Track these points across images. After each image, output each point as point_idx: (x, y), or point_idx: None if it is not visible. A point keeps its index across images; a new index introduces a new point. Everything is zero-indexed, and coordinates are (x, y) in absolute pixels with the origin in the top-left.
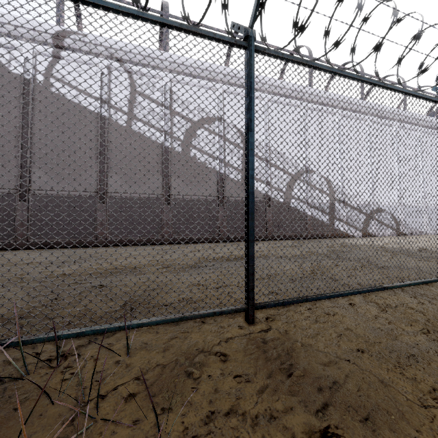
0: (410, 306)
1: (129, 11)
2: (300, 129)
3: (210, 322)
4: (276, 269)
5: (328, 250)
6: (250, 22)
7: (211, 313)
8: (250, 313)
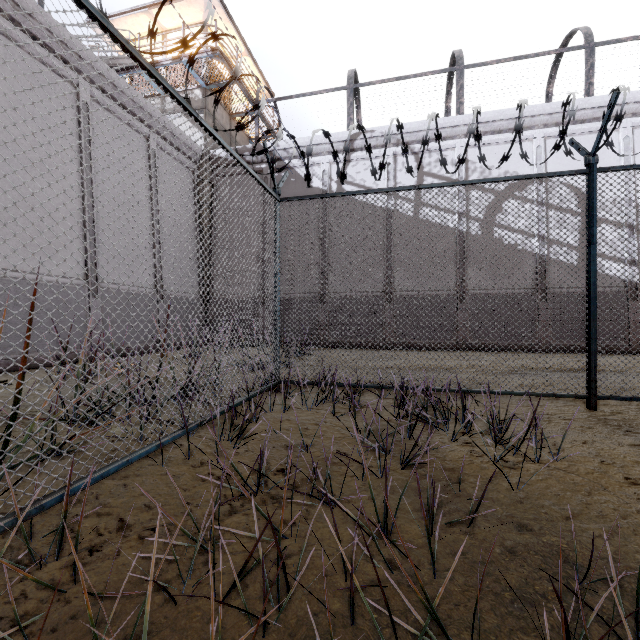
0: None
1: (486, 181)
2: None
3: (549, 405)
4: (637, 384)
5: None
6: (592, 152)
7: (551, 394)
8: (591, 401)
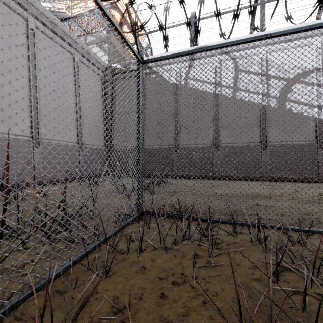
0: None
1: None
2: None
3: None
4: None
5: None
6: None
7: None
8: None
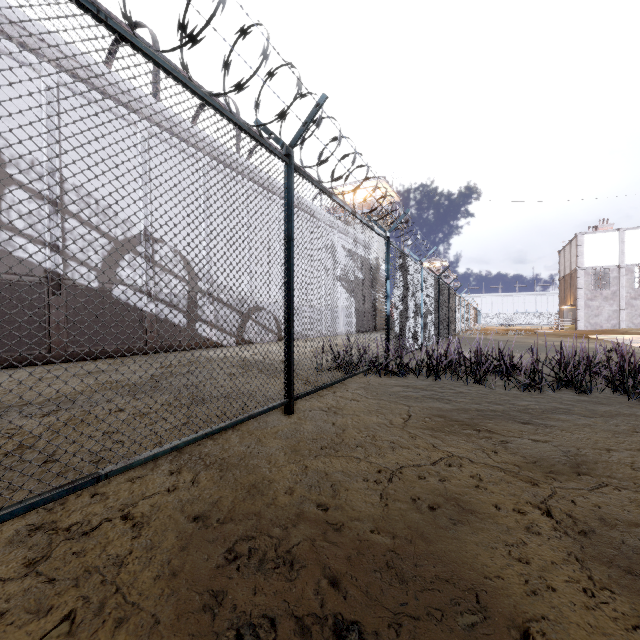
0: (135, 513)
1: None
2: (135, 162)
3: None
4: None
5: (155, 373)
6: None
7: None
8: None
